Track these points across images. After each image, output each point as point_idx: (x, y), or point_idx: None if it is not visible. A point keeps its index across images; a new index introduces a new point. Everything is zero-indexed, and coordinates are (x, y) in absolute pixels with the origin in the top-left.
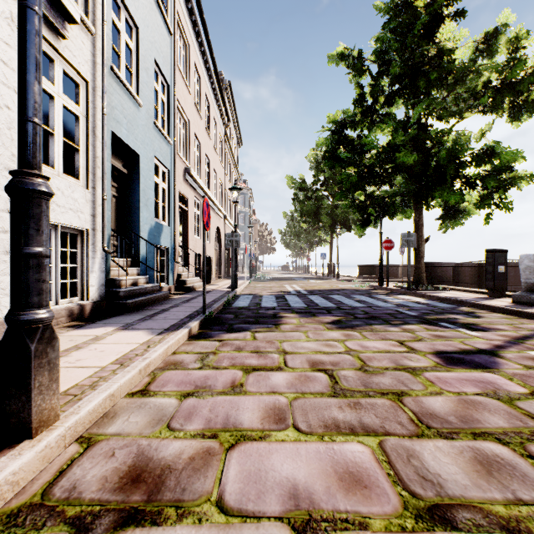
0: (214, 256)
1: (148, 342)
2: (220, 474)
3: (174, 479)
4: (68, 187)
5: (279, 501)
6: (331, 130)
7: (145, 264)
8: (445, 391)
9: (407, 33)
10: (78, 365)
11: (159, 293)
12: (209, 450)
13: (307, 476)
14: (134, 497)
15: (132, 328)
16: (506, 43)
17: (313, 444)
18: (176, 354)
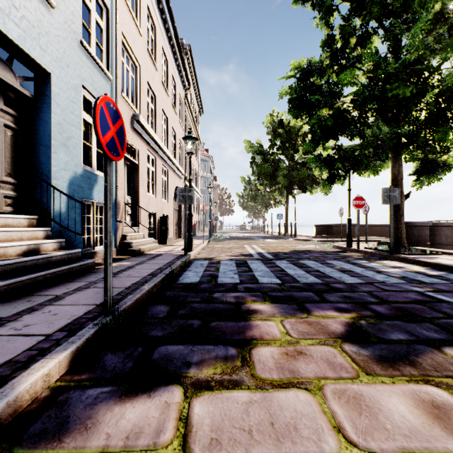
0: (174, 216)
1: None
2: None
3: None
4: None
5: None
6: (296, 77)
7: (58, 224)
8: None
9: None
10: None
11: (74, 263)
12: None
13: None
14: None
15: None
16: None
17: None
18: None
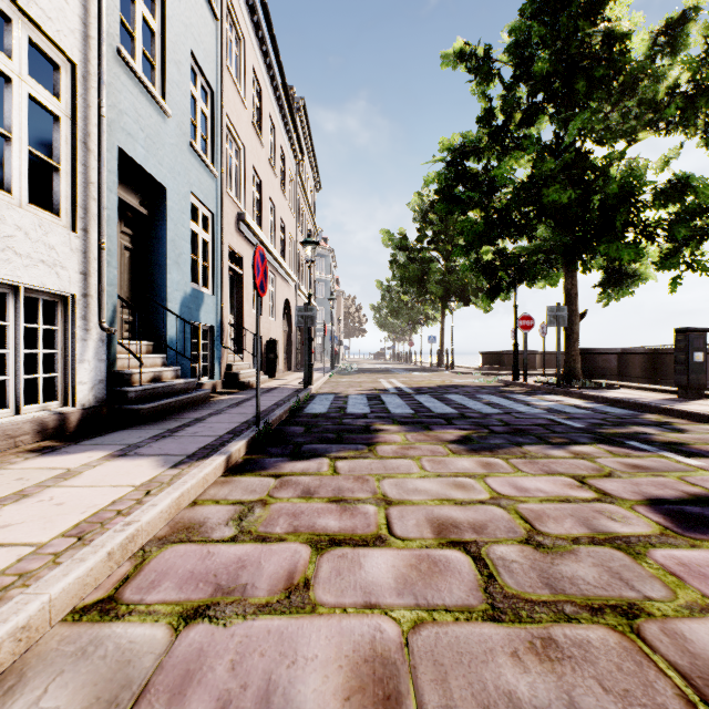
0: (282, 339)
1: (149, 483)
2: None
3: None
4: (36, 225)
5: None
6: (446, 161)
7: (174, 350)
8: None
9: (560, 12)
10: None
11: (195, 392)
12: None
13: None
14: None
15: (134, 453)
16: (702, 29)
17: None
18: (197, 505)
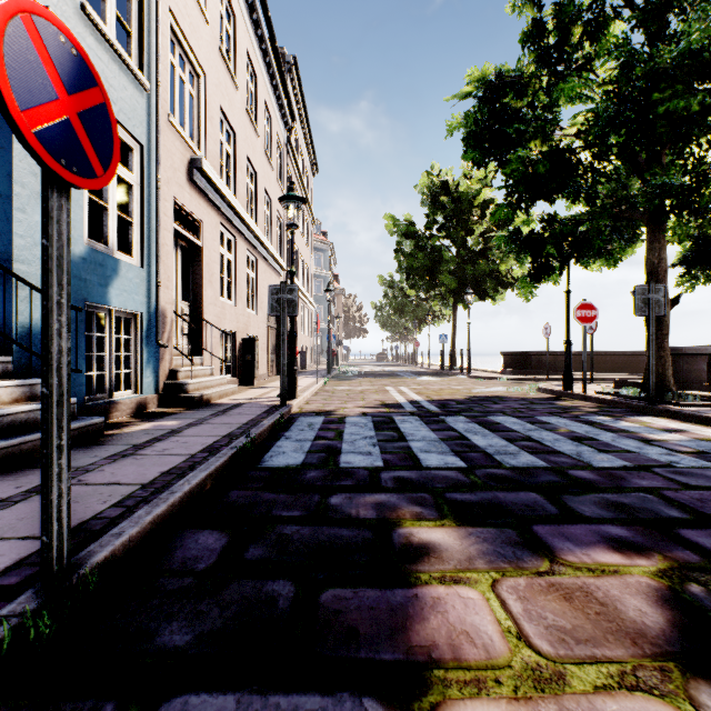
0: (268, 338)
1: None
2: None
3: None
4: None
5: None
6: (477, 96)
7: (26, 349)
8: None
9: None
10: None
11: None
12: None
13: None
14: None
15: None
16: None
17: None
18: None
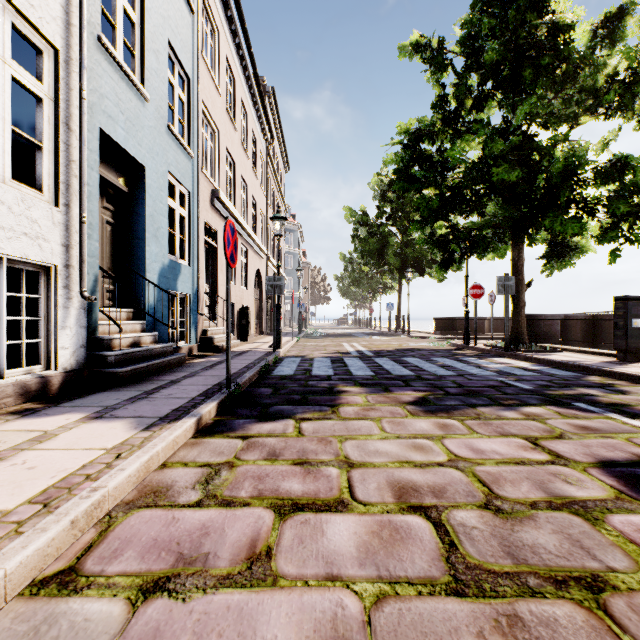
0: (254, 306)
1: (121, 446)
2: None
3: None
4: (19, 200)
5: None
6: (403, 143)
7: (153, 317)
8: None
9: (509, 5)
10: None
11: (172, 356)
12: None
13: None
14: None
15: (110, 415)
16: (639, 21)
17: None
18: (166, 467)
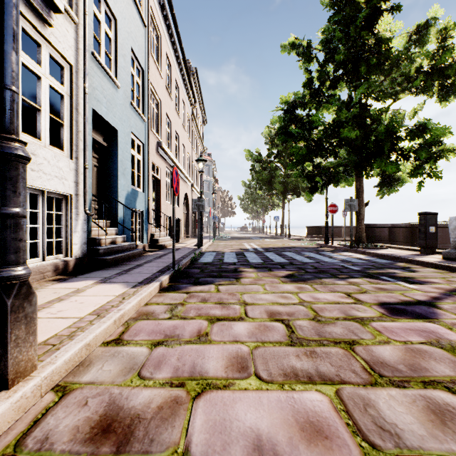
0: (183, 218)
1: (123, 294)
2: (187, 424)
3: (143, 429)
4: (53, 157)
5: (244, 453)
6: (284, 110)
7: (122, 225)
8: (392, 340)
9: (350, 25)
10: (58, 315)
11: (135, 250)
12: (177, 399)
13: (270, 426)
14: (104, 449)
15: (109, 281)
16: (435, 34)
17: (274, 392)
18: (148, 305)
